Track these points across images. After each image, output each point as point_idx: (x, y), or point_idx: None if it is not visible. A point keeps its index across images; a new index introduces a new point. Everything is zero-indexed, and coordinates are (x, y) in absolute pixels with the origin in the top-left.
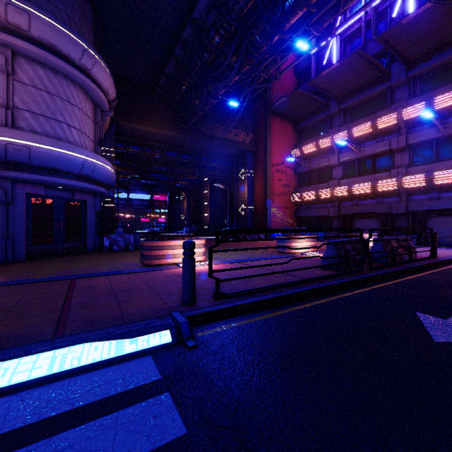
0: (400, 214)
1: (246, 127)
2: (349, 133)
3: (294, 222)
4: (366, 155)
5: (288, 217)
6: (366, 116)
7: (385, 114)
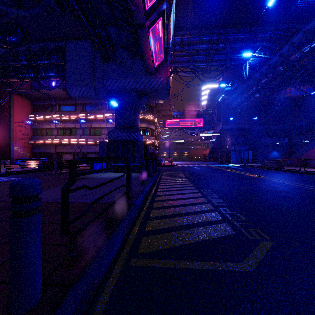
0: (79, 152)
1: None
2: (60, 117)
3: (31, 155)
4: (67, 127)
5: (27, 152)
6: (68, 110)
7: (74, 113)
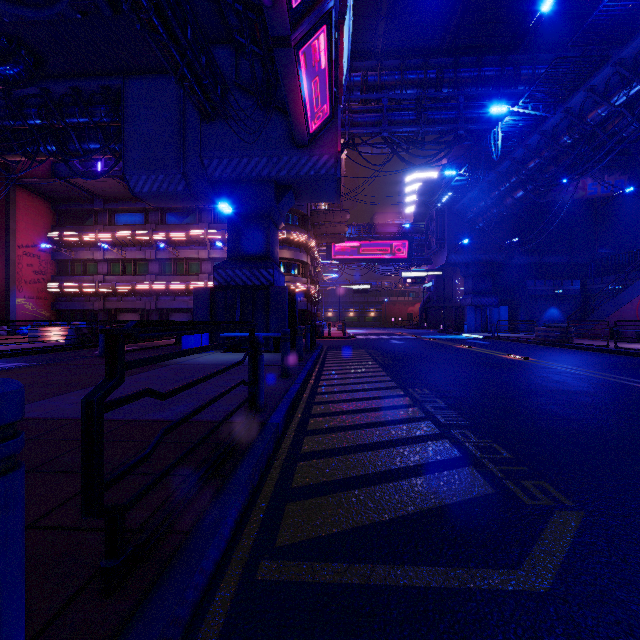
0: (153, 310)
1: None
2: (114, 236)
3: (53, 315)
4: (128, 258)
5: (43, 310)
6: (129, 223)
7: (143, 229)
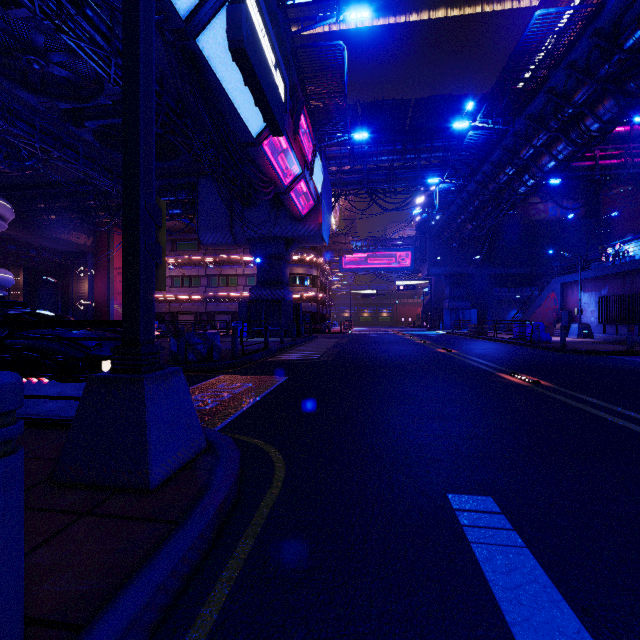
0: (203, 313)
1: (87, 231)
2: (176, 259)
3: None
4: (186, 275)
5: None
6: (187, 249)
7: (197, 253)
